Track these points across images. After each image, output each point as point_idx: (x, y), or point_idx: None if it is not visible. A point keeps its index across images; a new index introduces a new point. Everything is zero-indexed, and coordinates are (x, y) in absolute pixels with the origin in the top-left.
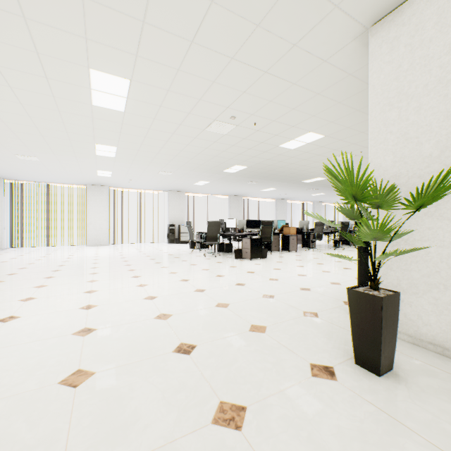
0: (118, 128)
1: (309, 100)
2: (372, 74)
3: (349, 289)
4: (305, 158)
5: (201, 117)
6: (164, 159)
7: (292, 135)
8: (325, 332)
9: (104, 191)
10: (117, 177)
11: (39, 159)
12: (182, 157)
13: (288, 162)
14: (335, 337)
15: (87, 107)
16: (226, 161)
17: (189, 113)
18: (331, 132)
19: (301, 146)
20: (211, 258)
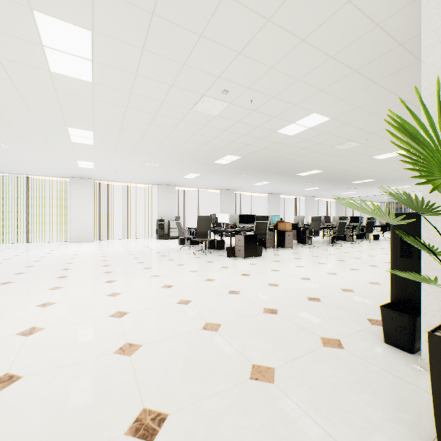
0: (89, 106)
1: (319, 66)
2: (428, 1)
3: (430, 333)
4: (304, 147)
5: (187, 91)
6: (149, 147)
7: (292, 117)
8: (363, 381)
9: (89, 184)
10: (100, 168)
11: (8, 147)
12: (169, 145)
13: (285, 152)
14: (381, 393)
15: (45, 75)
16: (217, 150)
17: (173, 84)
18: (338, 113)
19: (301, 132)
20: (201, 257)
